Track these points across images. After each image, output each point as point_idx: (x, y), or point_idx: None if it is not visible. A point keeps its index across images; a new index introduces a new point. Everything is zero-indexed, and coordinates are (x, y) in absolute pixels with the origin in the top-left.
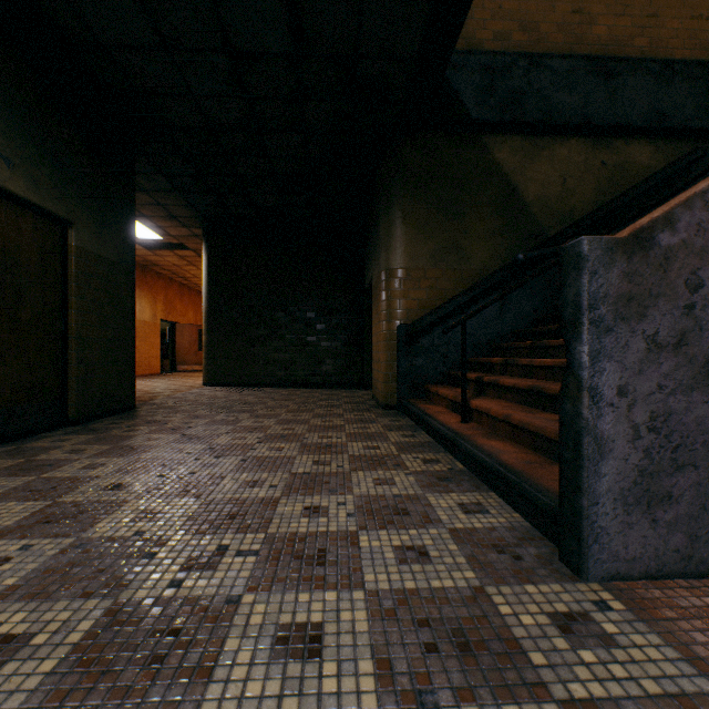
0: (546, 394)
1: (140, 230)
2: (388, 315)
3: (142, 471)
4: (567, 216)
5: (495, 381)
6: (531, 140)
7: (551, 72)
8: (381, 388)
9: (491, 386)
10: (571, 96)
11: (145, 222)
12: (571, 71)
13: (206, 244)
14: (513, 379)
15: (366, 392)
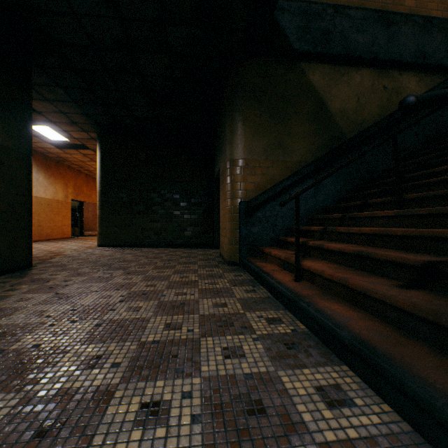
0: (375, 259)
1: (50, 133)
2: (232, 194)
3: None
4: (360, 124)
5: (320, 245)
6: (335, 68)
7: (349, 19)
8: (227, 249)
9: (315, 249)
10: (363, 37)
11: (53, 126)
12: (363, 19)
13: (100, 144)
14: (335, 244)
15: (215, 251)
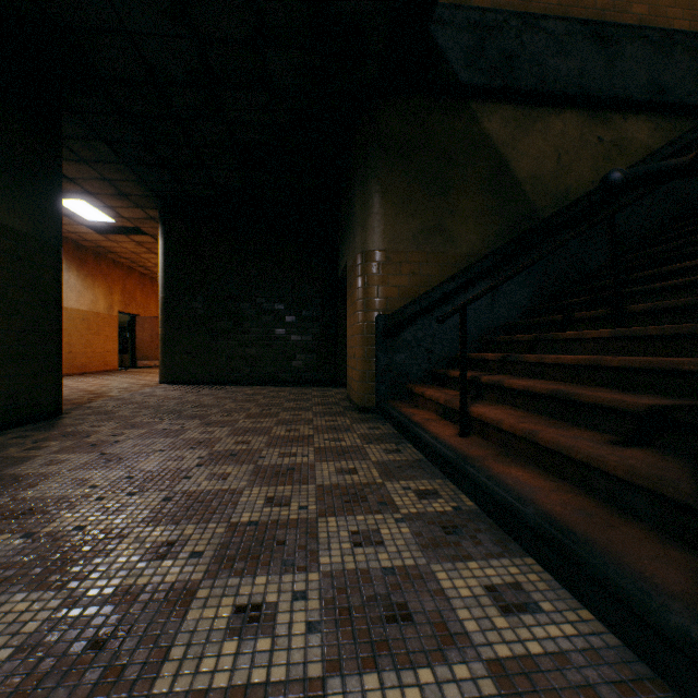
0: (578, 403)
1: (87, 211)
2: (364, 304)
3: (2, 525)
4: (562, 196)
5: (498, 382)
6: (523, 110)
7: (545, 35)
8: (357, 388)
9: (491, 387)
10: (566, 63)
11: (92, 200)
12: (566, 35)
13: (162, 227)
14: (521, 380)
15: (339, 391)
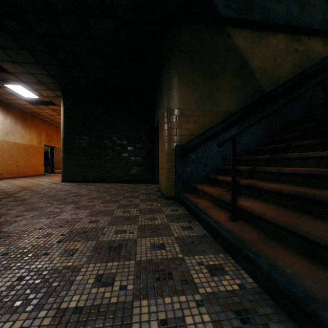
0: (324, 203)
1: (23, 92)
2: (169, 138)
3: None
4: (276, 80)
5: (253, 185)
6: (255, 32)
7: None
8: (164, 185)
9: (247, 187)
10: (279, 7)
11: (25, 85)
12: None
13: (63, 100)
14: (268, 183)
15: (155, 186)
